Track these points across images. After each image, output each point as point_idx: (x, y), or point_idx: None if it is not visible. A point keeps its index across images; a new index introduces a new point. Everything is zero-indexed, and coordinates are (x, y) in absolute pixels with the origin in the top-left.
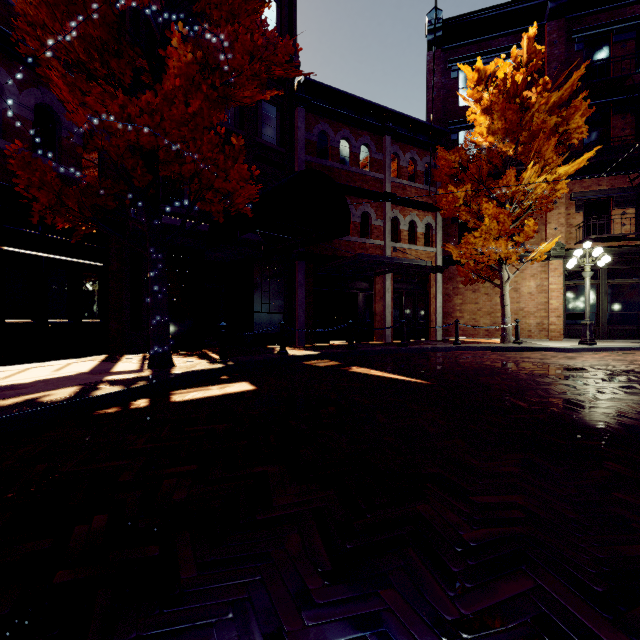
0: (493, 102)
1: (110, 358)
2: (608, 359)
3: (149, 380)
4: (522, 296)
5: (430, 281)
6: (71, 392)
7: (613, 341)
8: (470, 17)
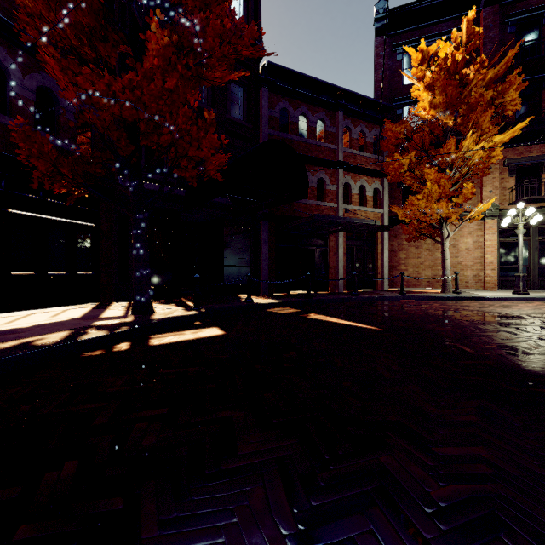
0: (435, 79)
1: (100, 305)
2: (542, 308)
3: (131, 325)
4: (460, 251)
5: (378, 238)
6: (62, 336)
7: (543, 291)
8: (413, 6)
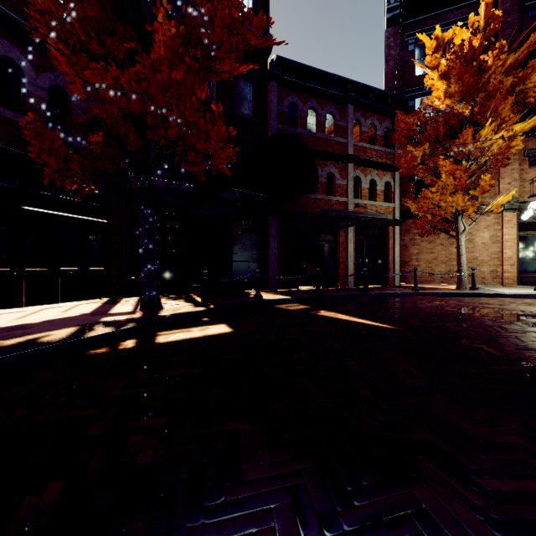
0: (450, 67)
1: (111, 300)
2: None
3: (138, 322)
4: (476, 246)
5: (389, 233)
6: (68, 333)
7: None
8: None
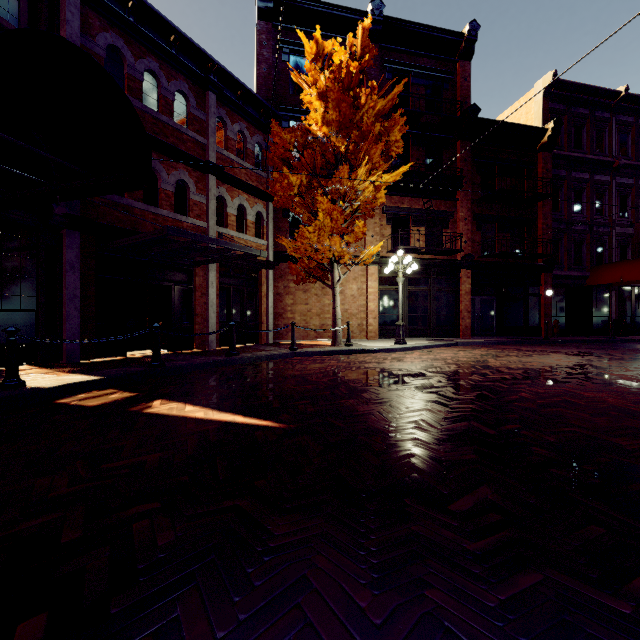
0: (329, 88)
1: None
2: (426, 359)
3: None
4: (346, 298)
5: (261, 277)
6: None
7: (412, 339)
8: (301, 2)
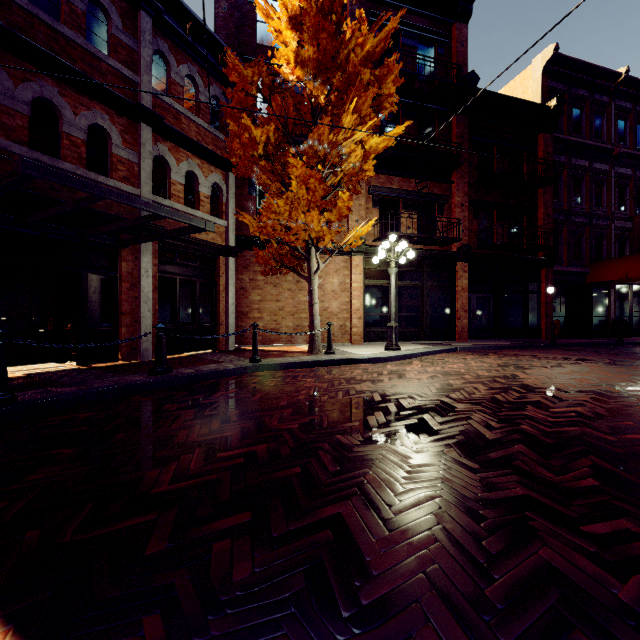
0: (304, 10)
1: None
2: (435, 373)
3: None
4: (326, 294)
5: (219, 267)
6: None
7: (402, 343)
8: None
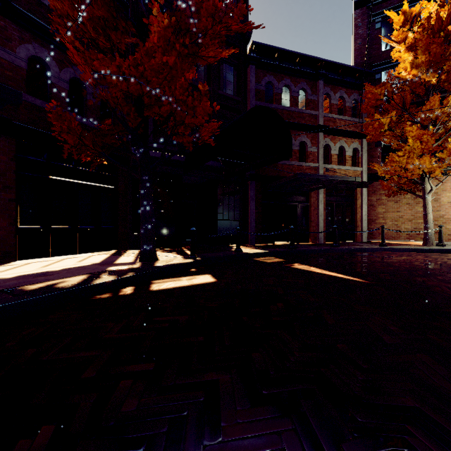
0: (417, 39)
1: (118, 252)
2: None
3: (136, 271)
4: (442, 205)
5: (356, 194)
6: (80, 280)
7: None
8: None
